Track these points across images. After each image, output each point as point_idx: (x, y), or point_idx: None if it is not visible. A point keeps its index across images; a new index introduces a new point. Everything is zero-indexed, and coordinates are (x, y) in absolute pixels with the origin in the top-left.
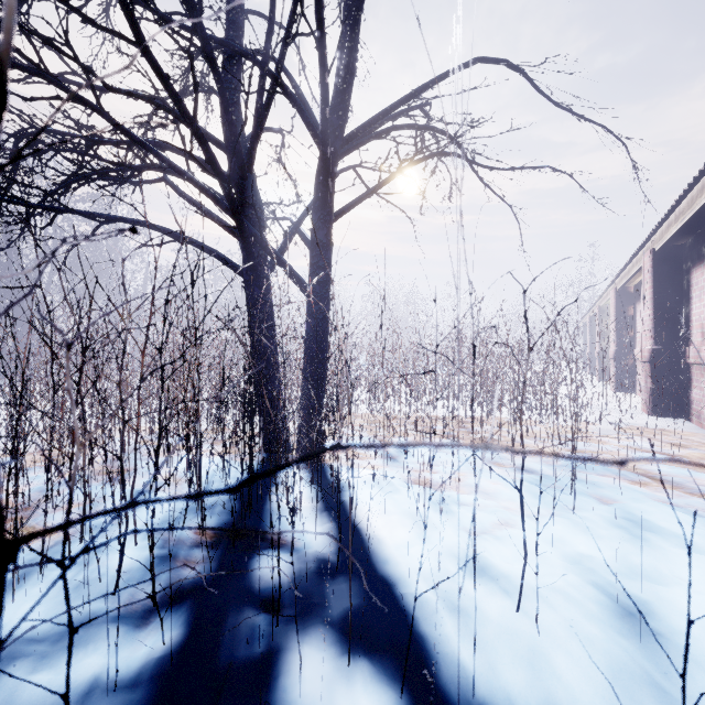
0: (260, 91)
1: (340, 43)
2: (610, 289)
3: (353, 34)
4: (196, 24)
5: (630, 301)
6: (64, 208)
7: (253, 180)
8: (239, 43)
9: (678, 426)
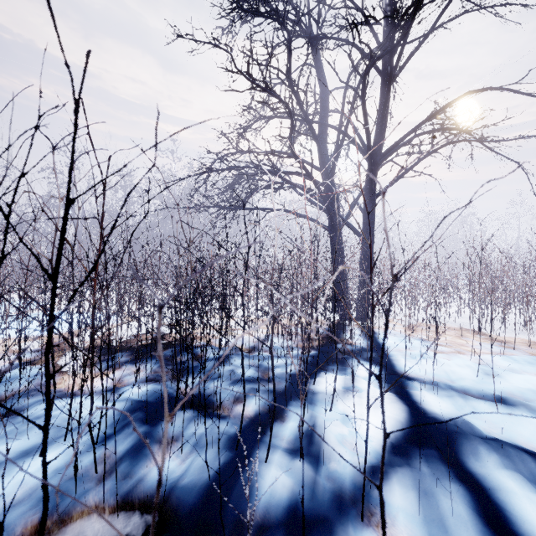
0: (337, 143)
1: (379, 109)
2: None
3: (384, 108)
4: (310, 128)
5: None
6: (255, 208)
7: (333, 184)
8: (326, 116)
9: None
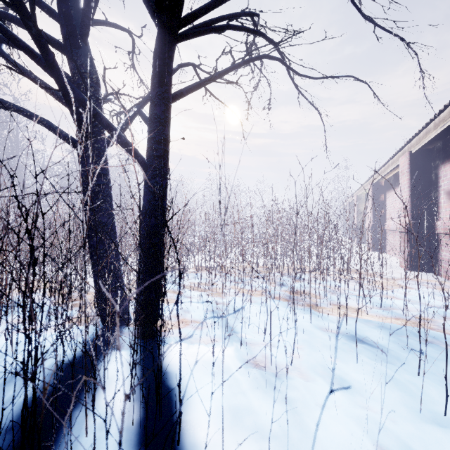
0: None
1: None
2: (367, 183)
3: None
4: None
5: (381, 191)
6: None
7: (88, 51)
8: None
9: (433, 279)
